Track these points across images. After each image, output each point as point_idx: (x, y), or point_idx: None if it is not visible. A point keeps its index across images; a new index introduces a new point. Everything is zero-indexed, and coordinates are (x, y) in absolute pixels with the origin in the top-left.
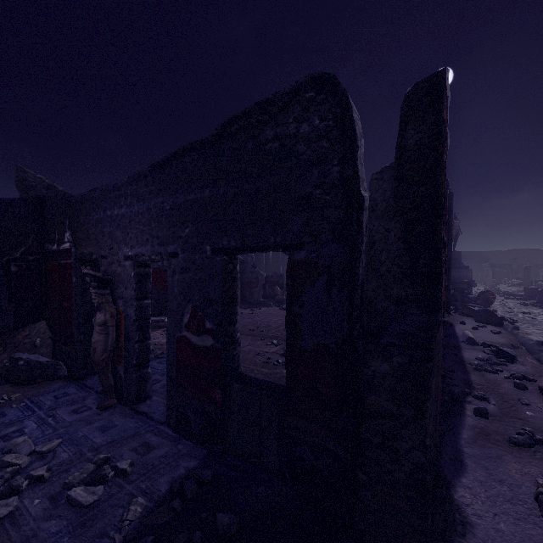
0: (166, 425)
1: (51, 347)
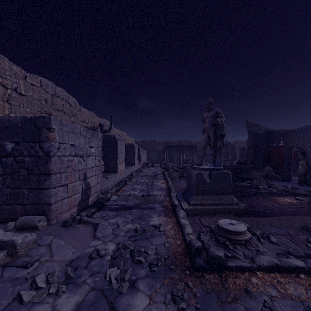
0: None
1: (273, 173)
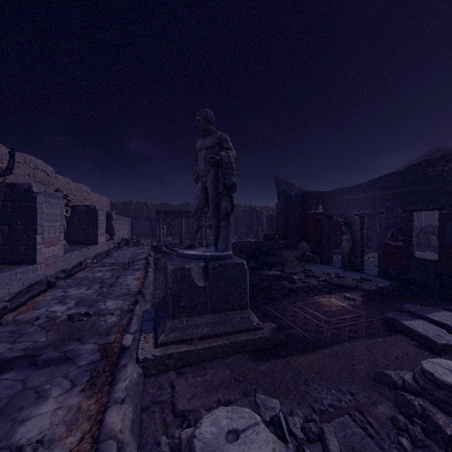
0: (377, 276)
1: (309, 252)
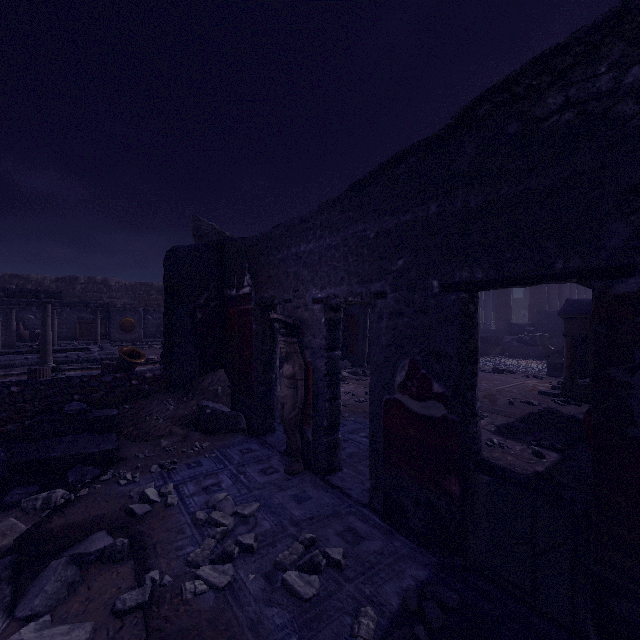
0: (369, 509)
1: (230, 397)
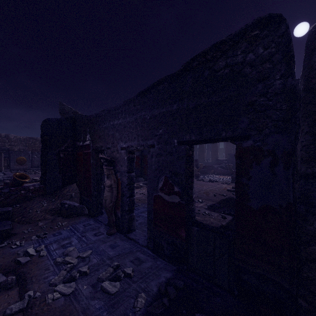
0: (147, 248)
1: (79, 198)
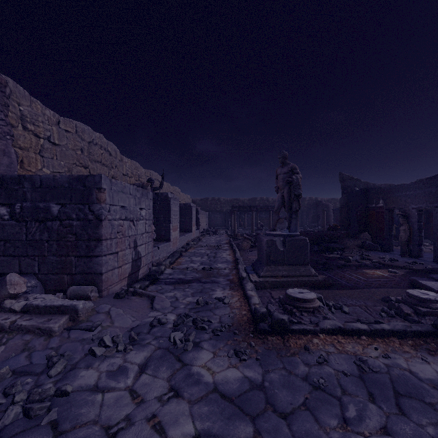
0: (433, 262)
1: (371, 241)
